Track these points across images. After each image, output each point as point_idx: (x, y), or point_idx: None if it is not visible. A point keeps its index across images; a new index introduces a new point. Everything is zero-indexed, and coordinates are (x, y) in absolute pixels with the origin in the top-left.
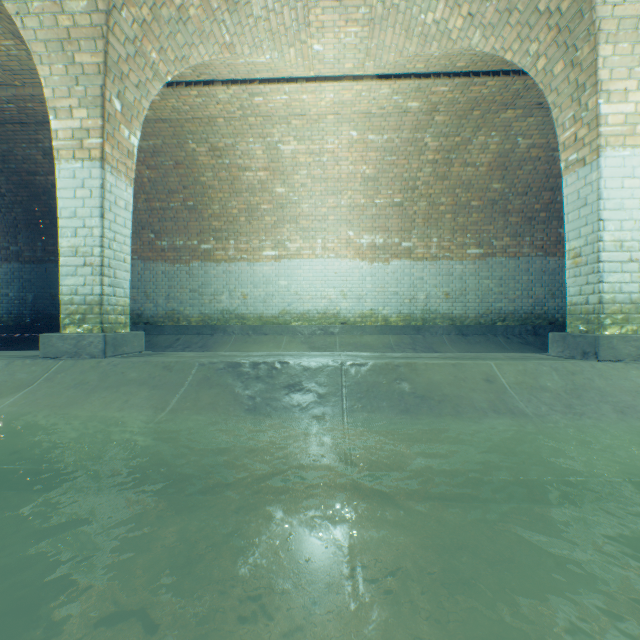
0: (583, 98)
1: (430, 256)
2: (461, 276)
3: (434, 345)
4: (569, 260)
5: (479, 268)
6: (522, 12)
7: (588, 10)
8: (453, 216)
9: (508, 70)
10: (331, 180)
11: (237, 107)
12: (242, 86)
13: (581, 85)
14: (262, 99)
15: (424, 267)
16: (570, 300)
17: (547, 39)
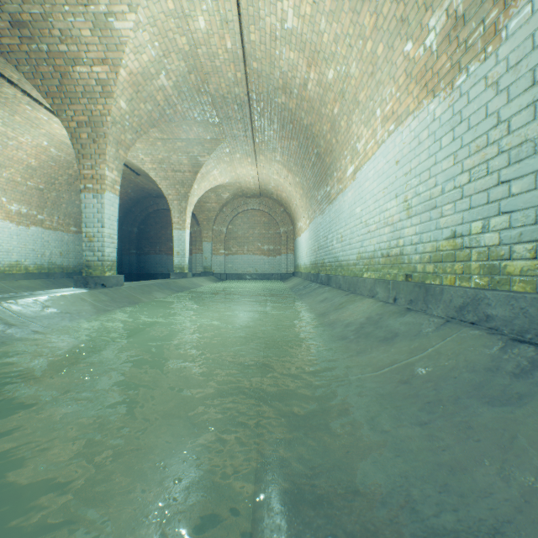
0: (182, 214)
1: (54, 228)
2: (68, 242)
3: (67, 284)
4: (176, 253)
5: (76, 239)
6: (172, 183)
7: (188, 198)
8: (67, 206)
9: (131, 167)
10: (5, 156)
11: (3, 95)
12: (35, 102)
13: (182, 211)
14: (31, 109)
15: (50, 234)
16: (176, 264)
17: (175, 194)
